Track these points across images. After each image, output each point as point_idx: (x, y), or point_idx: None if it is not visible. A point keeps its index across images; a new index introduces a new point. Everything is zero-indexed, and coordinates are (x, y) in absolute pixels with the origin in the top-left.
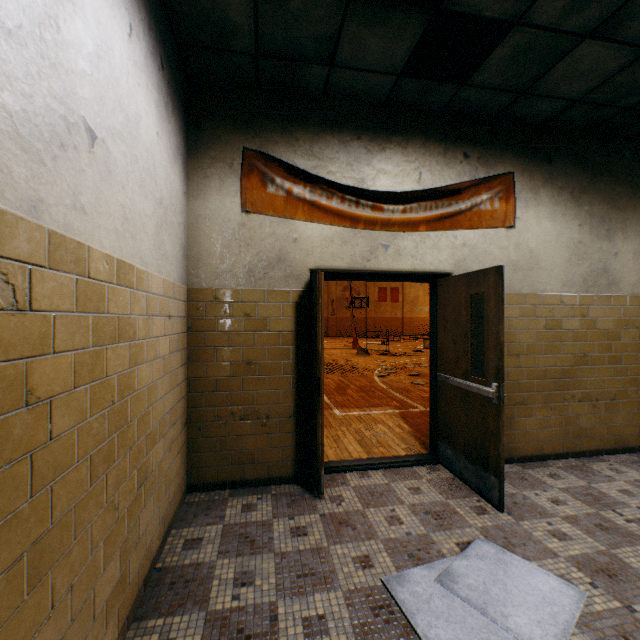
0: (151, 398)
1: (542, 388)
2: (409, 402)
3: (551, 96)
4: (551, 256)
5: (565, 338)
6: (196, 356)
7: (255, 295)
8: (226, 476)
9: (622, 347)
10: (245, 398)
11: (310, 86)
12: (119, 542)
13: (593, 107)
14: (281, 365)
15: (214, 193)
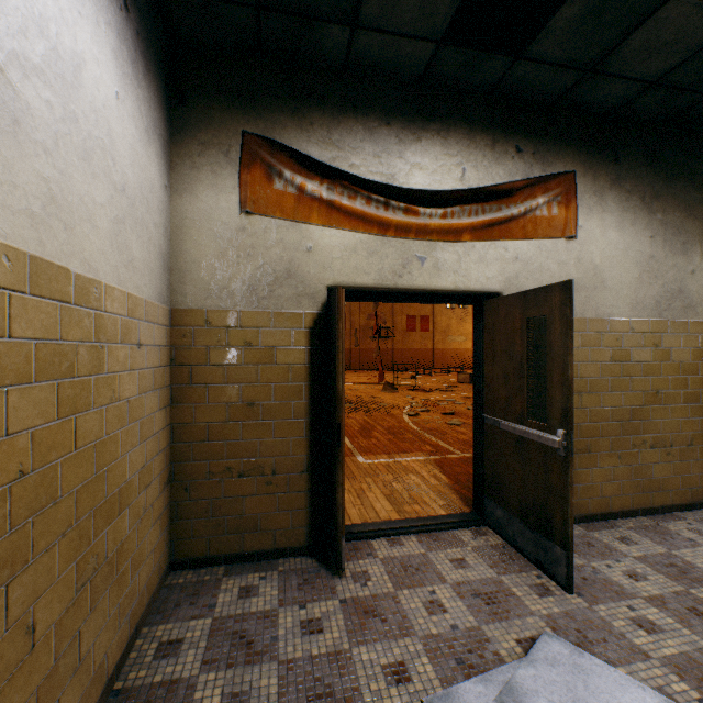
0: (104, 457)
1: (608, 432)
2: (445, 446)
3: (623, 76)
4: (619, 273)
5: (635, 372)
6: (182, 396)
7: (258, 318)
8: (221, 548)
9: (700, 382)
10: (245, 449)
11: (328, 55)
12: (37, 680)
13: (671, 92)
14: (291, 407)
15: (205, 188)
